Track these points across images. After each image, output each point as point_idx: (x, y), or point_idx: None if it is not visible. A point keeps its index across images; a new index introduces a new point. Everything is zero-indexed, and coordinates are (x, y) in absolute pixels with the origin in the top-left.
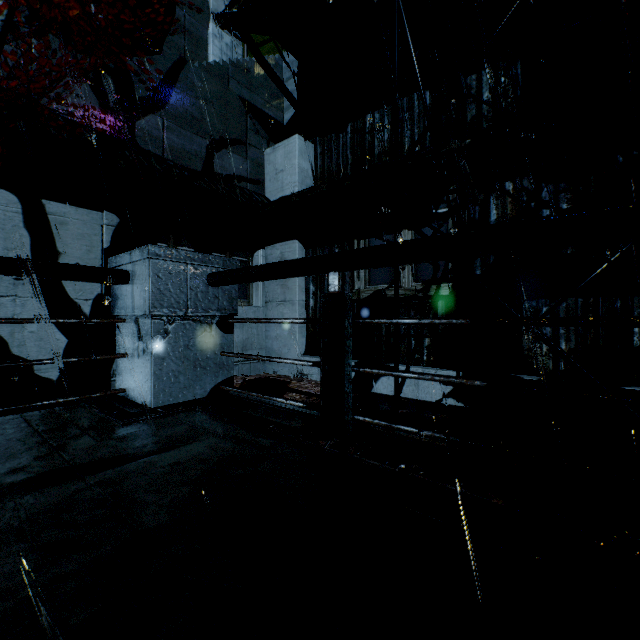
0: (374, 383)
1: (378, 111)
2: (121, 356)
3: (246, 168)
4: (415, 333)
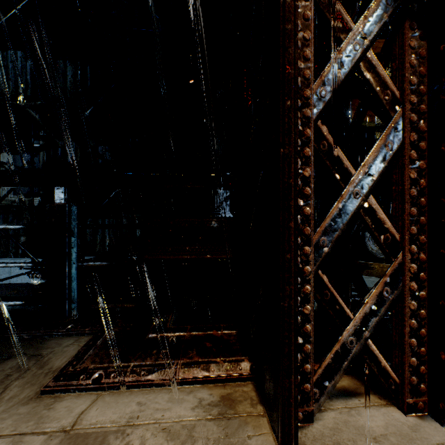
0: None
1: None
2: None
3: None
4: (13, 233)
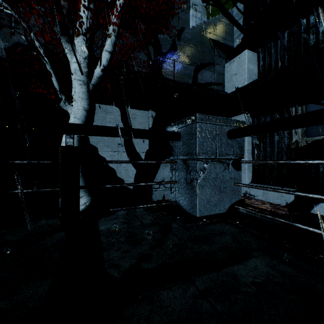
0: (313, 206)
1: (313, 14)
2: (174, 182)
3: (214, 77)
4: None
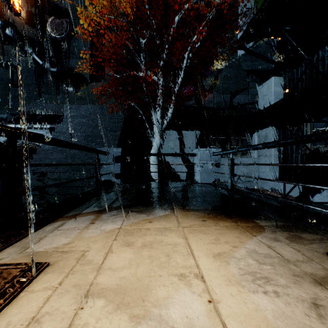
0: (312, 197)
1: (321, 50)
2: (194, 172)
3: (248, 99)
4: None
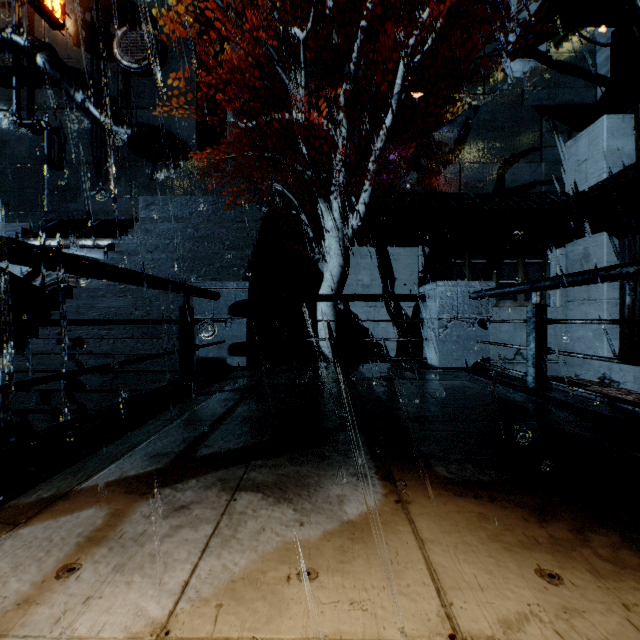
0: None
1: None
2: (424, 340)
3: (540, 172)
4: None
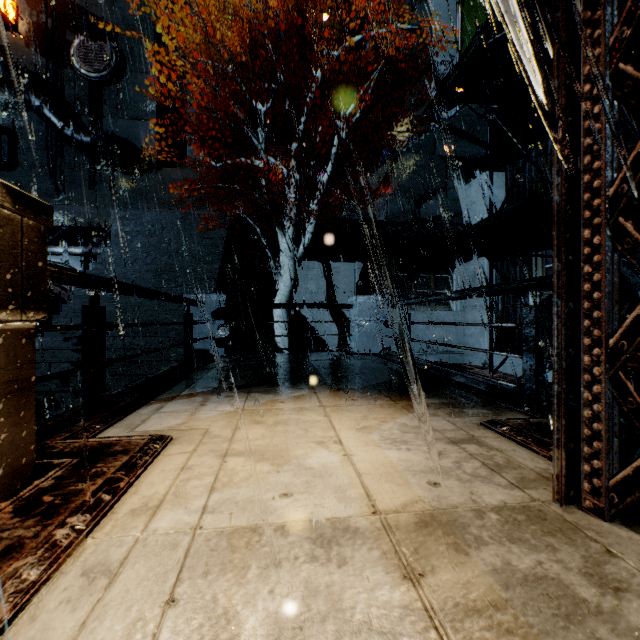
0: None
1: None
2: (351, 335)
3: (446, 207)
4: None
